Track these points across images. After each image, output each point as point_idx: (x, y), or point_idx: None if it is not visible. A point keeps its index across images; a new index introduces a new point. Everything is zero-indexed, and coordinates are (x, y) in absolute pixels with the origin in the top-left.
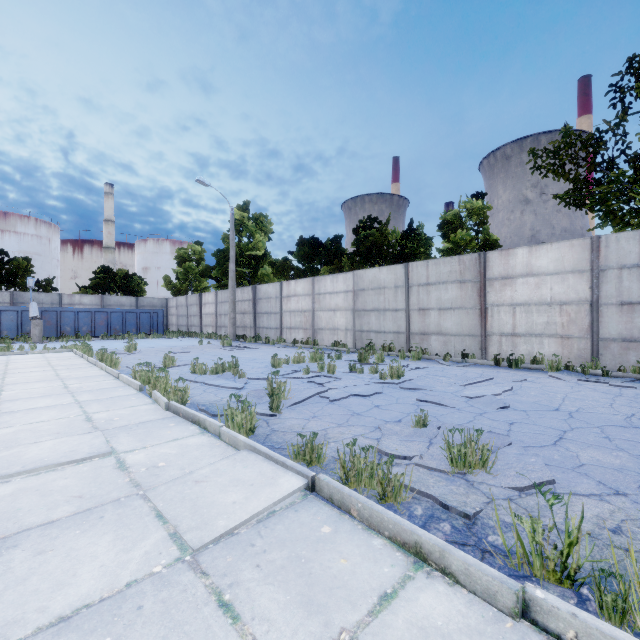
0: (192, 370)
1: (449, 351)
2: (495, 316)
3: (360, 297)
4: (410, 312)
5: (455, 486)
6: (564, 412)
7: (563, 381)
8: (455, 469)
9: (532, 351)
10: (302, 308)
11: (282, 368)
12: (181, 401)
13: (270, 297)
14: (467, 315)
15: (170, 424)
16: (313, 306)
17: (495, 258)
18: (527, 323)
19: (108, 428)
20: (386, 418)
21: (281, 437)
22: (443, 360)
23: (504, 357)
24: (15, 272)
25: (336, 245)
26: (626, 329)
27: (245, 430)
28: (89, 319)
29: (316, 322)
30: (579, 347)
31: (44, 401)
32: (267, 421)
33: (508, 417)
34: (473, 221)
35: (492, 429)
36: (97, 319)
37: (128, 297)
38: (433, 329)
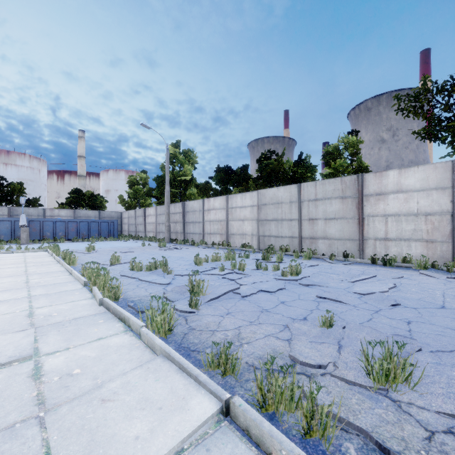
0: (131, 267)
1: (333, 252)
2: (370, 224)
3: (263, 210)
4: (302, 221)
5: (382, 409)
6: (451, 310)
7: (434, 278)
8: (375, 383)
9: (401, 252)
10: (219, 218)
11: (202, 265)
12: (114, 297)
13: (195, 210)
14: (348, 224)
15: (99, 321)
16: (227, 217)
17: (370, 179)
18: (397, 230)
19: (43, 325)
20: (292, 315)
21: (197, 337)
22: (329, 259)
23: (378, 257)
24: (12, 193)
25: (244, 172)
26: None
27: (164, 330)
28: (64, 227)
29: (229, 229)
30: (442, 249)
31: (2, 295)
32: (186, 318)
33: (403, 315)
34: (349, 152)
35: (393, 329)
36: (69, 227)
37: (93, 211)
38: (320, 234)
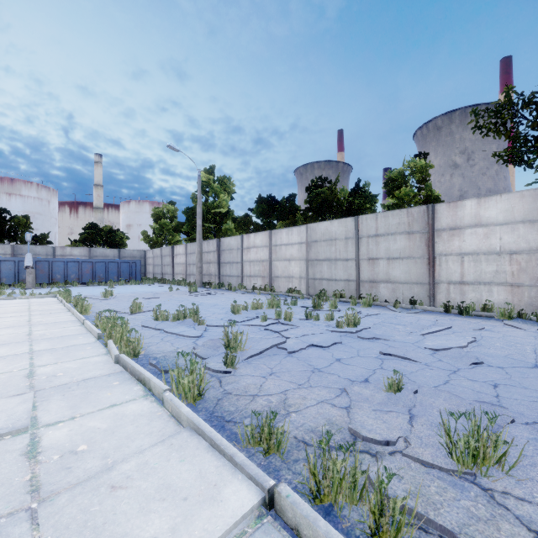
0: (155, 316)
1: (397, 298)
2: (443, 265)
3: (313, 248)
4: (360, 261)
5: (470, 501)
6: None
7: (522, 330)
8: (459, 466)
9: (481, 299)
10: (260, 258)
11: (241, 314)
12: (133, 353)
13: (232, 248)
14: (415, 264)
15: (114, 382)
16: (270, 256)
17: (443, 210)
18: (475, 272)
19: (45, 387)
20: (351, 376)
21: (234, 403)
22: (393, 307)
23: (452, 304)
24: (16, 228)
25: (290, 202)
26: None
27: (192, 395)
28: (77, 268)
29: (273, 271)
30: (530, 295)
31: None
32: (220, 379)
33: (487, 376)
34: (416, 179)
35: (477, 394)
36: (83, 268)
37: (112, 249)
38: (382, 277)
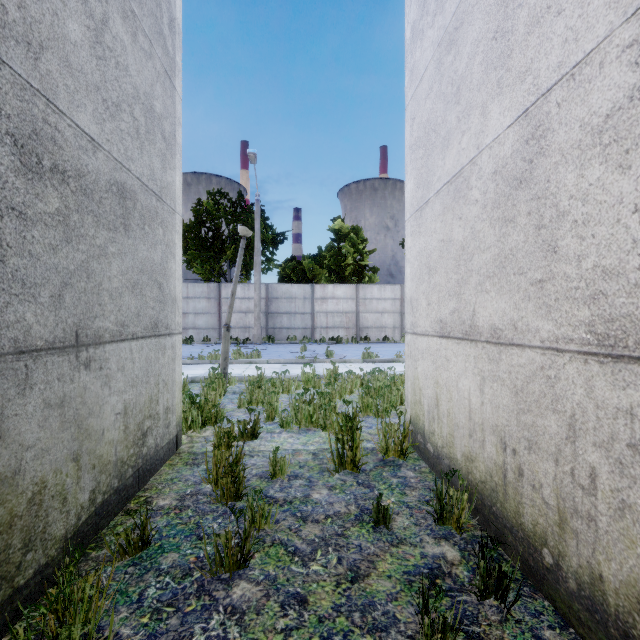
0: None
1: None
2: None
3: None
4: None
5: None
6: None
7: None
8: None
9: None
10: None
11: None
12: None
13: None
14: None
15: None
16: None
17: None
18: None
19: None
20: None
21: None
22: None
23: None
24: None
25: None
26: (183, 324)
27: None
28: None
29: None
30: None
31: None
32: None
33: None
34: None
35: None
36: None
37: None
38: None
